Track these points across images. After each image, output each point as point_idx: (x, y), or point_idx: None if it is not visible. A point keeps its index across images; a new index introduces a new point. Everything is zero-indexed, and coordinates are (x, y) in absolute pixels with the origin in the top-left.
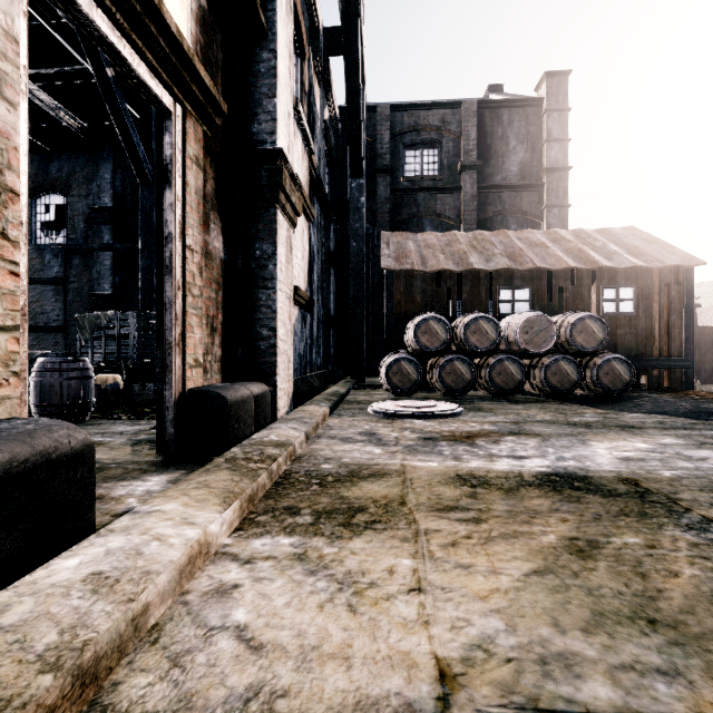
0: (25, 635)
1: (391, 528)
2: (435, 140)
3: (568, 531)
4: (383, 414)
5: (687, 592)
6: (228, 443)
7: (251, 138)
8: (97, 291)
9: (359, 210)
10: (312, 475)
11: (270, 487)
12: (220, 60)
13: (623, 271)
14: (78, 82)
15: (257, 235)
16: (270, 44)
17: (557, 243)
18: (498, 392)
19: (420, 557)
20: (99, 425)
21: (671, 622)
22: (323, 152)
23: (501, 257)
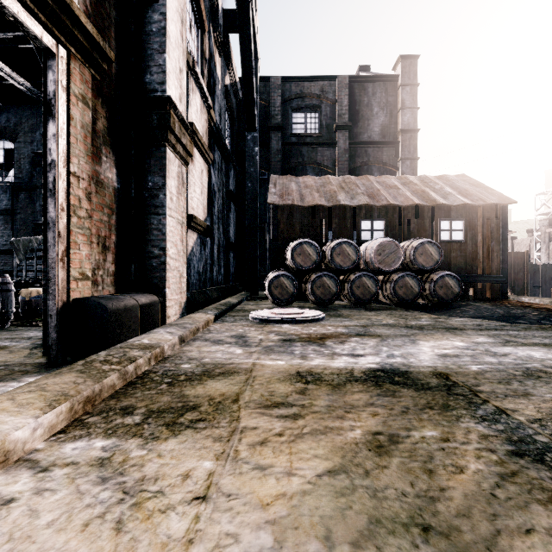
0: None
1: (211, 427)
2: (316, 106)
3: (375, 426)
4: (259, 320)
5: (468, 490)
6: (108, 346)
7: (144, 87)
8: (40, 221)
9: (253, 157)
10: (168, 374)
11: (121, 387)
12: (113, 17)
13: (455, 207)
14: (20, 47)
15: (150, 169)
16: (160, 7)
17: (406, 186)
18: (357, 302)
19: (223, 458)
20: (15, 331)
21: (445, 528)
22: (224, 110)
23: (363, 196)
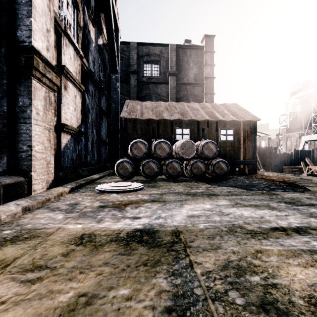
0: None
1: None
2: (157, 60)
3: (88, 287)
4: (99, 191)
5: None
6: None
7: (16, 39)
8: None
9: (116, 89)
10: None
11: None
12: None
13: (228, 122)
14: None
15: (20, 93)
16: None
17: (203, 109)
18: (170, 177)
19: None
20: None
21: None
22: (97, 59)
23: (177, 114)
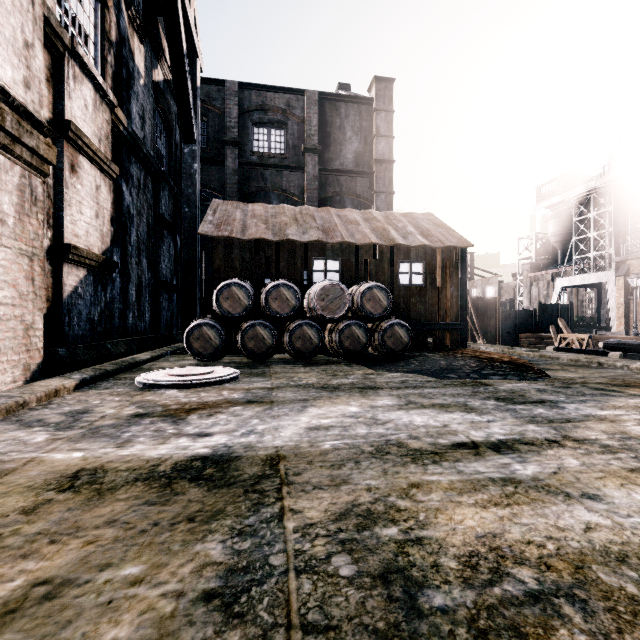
0: None
1: None
2: (281, 122)
3: (60, 567)
4: (142, 385)
5: None
6: None
7: None
8: None
9: (192, 175)
10: None
11: None
12: None
13: (415, 248)
14: None
15: None
16: None
17: (369, 222)
18: (298, 355)
19: None
20: None
21: None
22: (152, 112)
23: (317, 231)
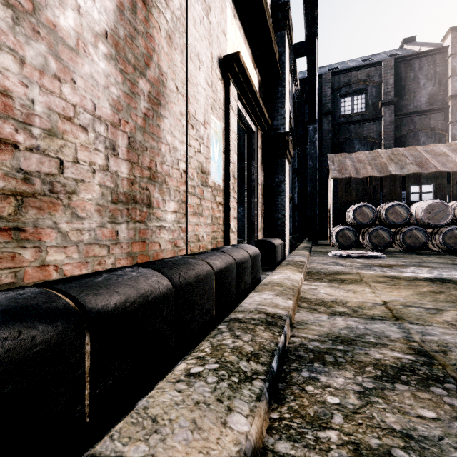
0: (284, 283)
1: (359, 284)
2: (362, 89)
3: (432, 289)
4: (338, 256)
5: None
6: (275, 262)
7: (273, 128)
8: None
9: (313, 142)
10: (319, 272)
11: (305, 274)
12: (263, 98)
13: None
14: None
15: (276, 172)
16: (282, 83)
17: (456, 152)
18: (408, 248)
19: (372, 289)
20: None
21: None
22: (292, 112)
23: (412, 165)
